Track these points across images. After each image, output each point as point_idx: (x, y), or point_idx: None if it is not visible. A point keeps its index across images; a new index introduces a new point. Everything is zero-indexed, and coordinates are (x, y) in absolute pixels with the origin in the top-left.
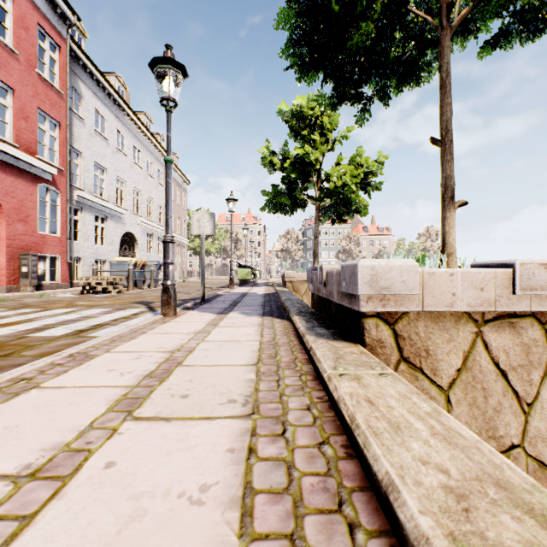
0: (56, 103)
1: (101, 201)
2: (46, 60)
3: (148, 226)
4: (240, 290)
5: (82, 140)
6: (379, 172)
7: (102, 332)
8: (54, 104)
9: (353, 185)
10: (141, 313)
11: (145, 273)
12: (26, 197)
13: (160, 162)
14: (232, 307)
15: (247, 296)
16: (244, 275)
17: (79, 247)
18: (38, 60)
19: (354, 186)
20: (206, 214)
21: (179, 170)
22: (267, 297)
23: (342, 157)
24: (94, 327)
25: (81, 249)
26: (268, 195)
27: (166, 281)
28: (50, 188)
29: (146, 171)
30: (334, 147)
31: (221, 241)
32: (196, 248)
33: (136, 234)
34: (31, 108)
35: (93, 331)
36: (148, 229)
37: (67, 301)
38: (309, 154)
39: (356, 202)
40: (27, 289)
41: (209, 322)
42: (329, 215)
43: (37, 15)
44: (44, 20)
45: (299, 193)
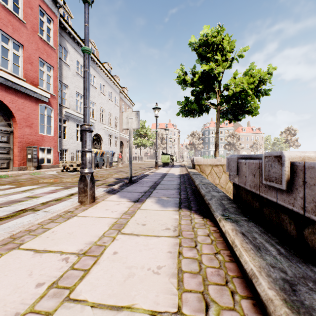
0: (51, 55)
1: (79, 115)
2: (44, 28)
3: (109, 130)
4: (162, 170)
5: (68, 78)
6: (268, 81)
7: (5, 226)
8: (49, 55)
9: (249, 90)
10: (77, 193)
11: (104, 158)
12: (31, 112)
13: (116, 92)
14: (151, 190)
15: (166, 176)
16: (165, 160)
17: (66, 142)
18: (39, 28)
19: (250, 91)
20: (132, 113)
21: (128, 97)
22: (182, 178)
23: (237, 72)
24: (12, 215)
25: (68, 144)
26: (182, 103)
27: (82, 169)
28: (47, 106)
29: (108, 97)
30: (231, 65)
31: (153, 139)
32: (138, 143)
33: (101, 135)
34: (34, 57)
35: (2, 222)
36: (109, 132)
37: (45, 178)
38: (213, 69)
39: (249, 106)
40: (31, 168)
41: (117, 220)
42: (227, 116)
43: (38, 0)
44: (42, 3)
45: (204, 101)
